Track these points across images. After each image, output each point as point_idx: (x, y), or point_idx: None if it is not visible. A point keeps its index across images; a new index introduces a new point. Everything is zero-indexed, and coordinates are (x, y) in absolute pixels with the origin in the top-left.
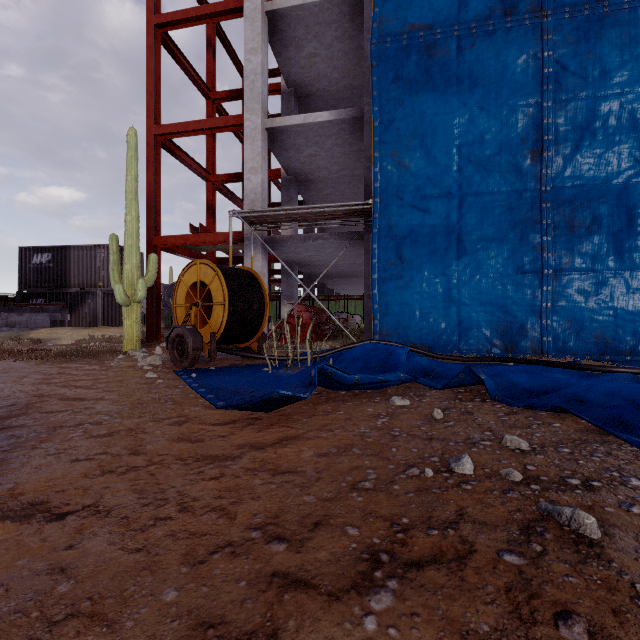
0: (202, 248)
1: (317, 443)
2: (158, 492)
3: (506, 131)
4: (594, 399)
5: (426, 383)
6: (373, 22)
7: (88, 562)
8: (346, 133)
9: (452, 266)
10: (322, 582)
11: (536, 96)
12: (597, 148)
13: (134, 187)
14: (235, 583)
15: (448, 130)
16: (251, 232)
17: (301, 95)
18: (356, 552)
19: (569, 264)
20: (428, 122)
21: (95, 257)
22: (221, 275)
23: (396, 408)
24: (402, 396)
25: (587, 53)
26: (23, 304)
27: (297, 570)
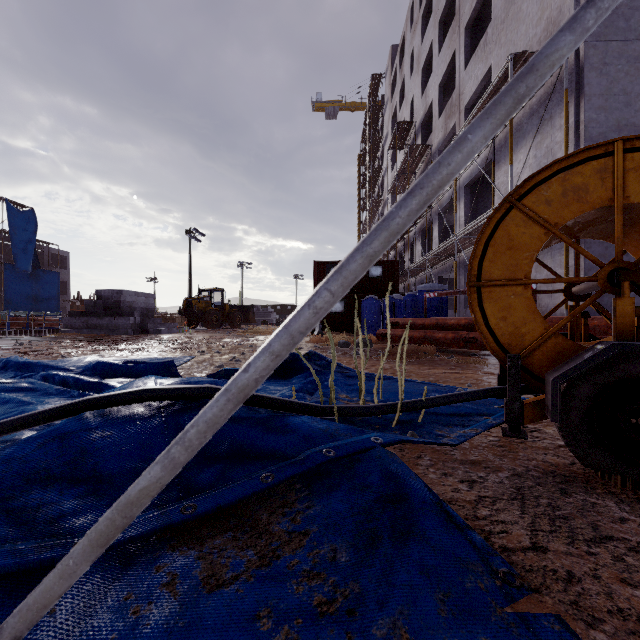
0: None
1: None
2: None
3: None
4: None
5: None
6: None
7: None
8: None
9: None
10: None
11: None
12: None
13: None
14: None
15: None
16: None
17: None
18: None
19: None
20: None
21: None
22: None
23: None
24: None
25: None
26: None
27: None
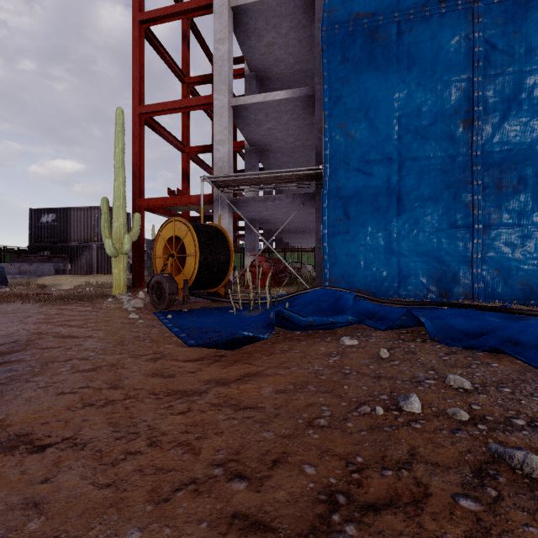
0: (178, 208)
1: (275, 380)
2: (131, 426)
3: (441, 103)
4: (528, 341)
5: (371, 325)
6: (323, 12)
7: (60, 497)
8: (300, 109)
9: (393, 222)
10: (281, 525)
11: (468, 72)
12: (523, 117)
13: (121, 157)
14: (196, 524)
15: (389, 104)
16: (219, 194)
17: (261, 78)
18: (313, 492)
19: (497, 220)
20: (371, 97)
21: (91, 217)
22: (193, 230)
23: (346, 347)
24: (350, 336)
25: (514, 33)
26: (33, 256)
27: (257, 511)
